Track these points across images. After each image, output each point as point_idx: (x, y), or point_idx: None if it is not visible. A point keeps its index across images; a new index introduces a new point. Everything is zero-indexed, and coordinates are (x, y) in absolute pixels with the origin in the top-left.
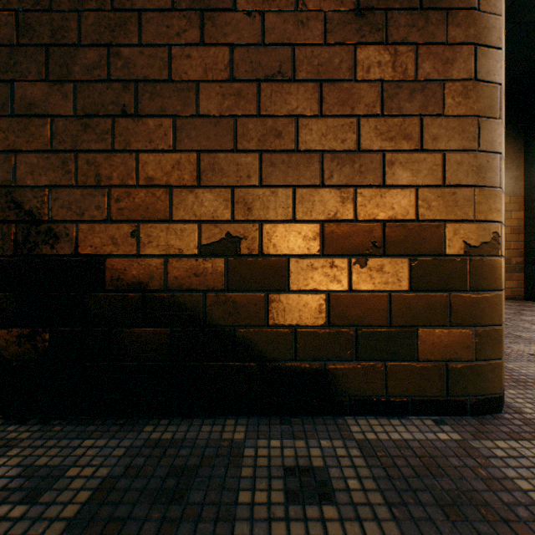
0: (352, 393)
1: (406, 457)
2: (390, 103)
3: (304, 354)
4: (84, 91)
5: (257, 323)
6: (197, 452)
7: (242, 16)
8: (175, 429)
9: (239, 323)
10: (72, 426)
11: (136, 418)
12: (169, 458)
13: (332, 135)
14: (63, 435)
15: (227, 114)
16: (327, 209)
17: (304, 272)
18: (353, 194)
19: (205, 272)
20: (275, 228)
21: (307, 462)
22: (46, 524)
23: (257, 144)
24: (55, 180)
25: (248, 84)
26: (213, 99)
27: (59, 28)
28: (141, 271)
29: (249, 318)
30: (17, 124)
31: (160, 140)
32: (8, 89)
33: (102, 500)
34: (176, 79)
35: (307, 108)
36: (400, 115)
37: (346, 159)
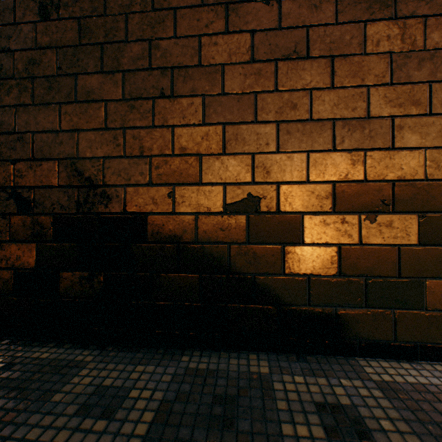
0: (362, 336)
1: (429, 402)
2: (399, 72)
3: (317, 300)
4: (131, 79)
5: (275, 272)
6: (232, 383)
7: (261, 5)
8: (207, 360)
9: (259, 271)
10: (123, 353)
11: (172, 348)
12: (209, 387)
13: (343, 105)
14: (118, 360)
15: (248, 91)
16: (338, 171)
17: (317, 227)
18: (363, 157)
19: (229, 227)
20: (290, 189)
21: (334, 400)
22: (124, 439)
23: (274, 115)
24: (108, 152)
25: (267, 64)
26: (236, 78)
27: (111, 28)
28: (176, 226)
29: (267, 267)
30: (79, 109)
31: (191, 116)
32: (73, 81)
33: (164, 421)
34: (205, 64)
35: (319, 81)
36: (409, 83)
37: (356, 125)
